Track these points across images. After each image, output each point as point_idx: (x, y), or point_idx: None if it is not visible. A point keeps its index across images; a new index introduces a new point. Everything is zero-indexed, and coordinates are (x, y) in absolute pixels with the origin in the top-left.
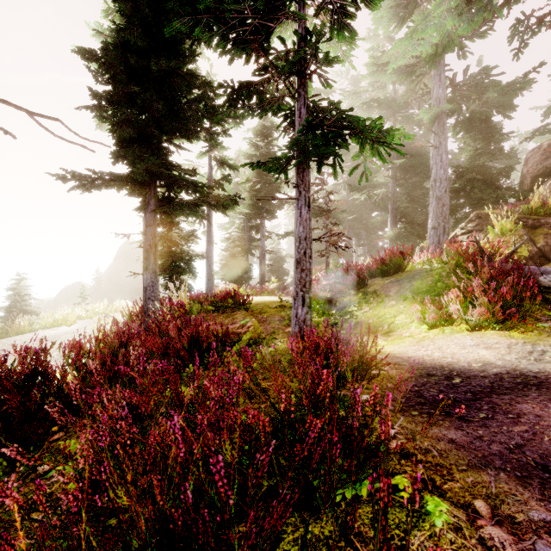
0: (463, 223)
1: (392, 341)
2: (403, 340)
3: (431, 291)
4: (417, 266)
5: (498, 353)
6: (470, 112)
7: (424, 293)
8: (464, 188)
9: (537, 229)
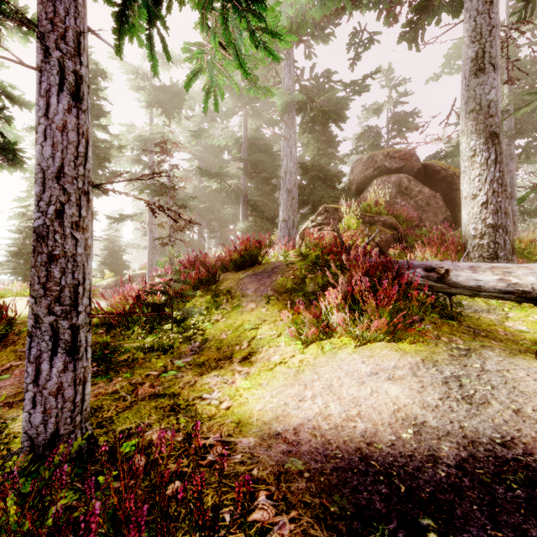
0: (313, 216)
1: (257, 377)
2: (274, 374)
3: (298, 290)
4: (271, 259)
5: (411, 390)
6: (312, 116)
7: (288, 291)
8: (308, 186)
9: (373, 226)
